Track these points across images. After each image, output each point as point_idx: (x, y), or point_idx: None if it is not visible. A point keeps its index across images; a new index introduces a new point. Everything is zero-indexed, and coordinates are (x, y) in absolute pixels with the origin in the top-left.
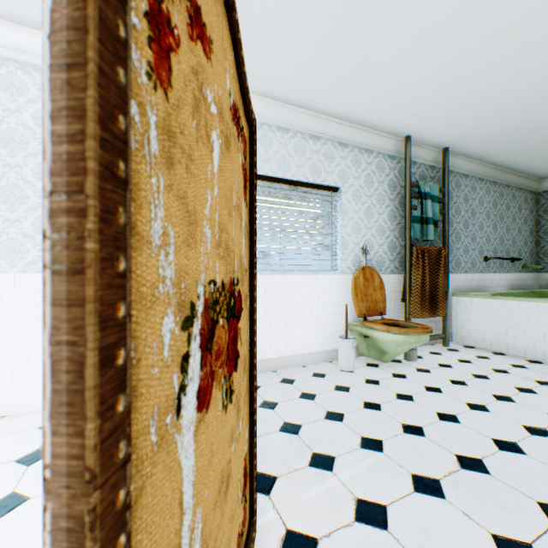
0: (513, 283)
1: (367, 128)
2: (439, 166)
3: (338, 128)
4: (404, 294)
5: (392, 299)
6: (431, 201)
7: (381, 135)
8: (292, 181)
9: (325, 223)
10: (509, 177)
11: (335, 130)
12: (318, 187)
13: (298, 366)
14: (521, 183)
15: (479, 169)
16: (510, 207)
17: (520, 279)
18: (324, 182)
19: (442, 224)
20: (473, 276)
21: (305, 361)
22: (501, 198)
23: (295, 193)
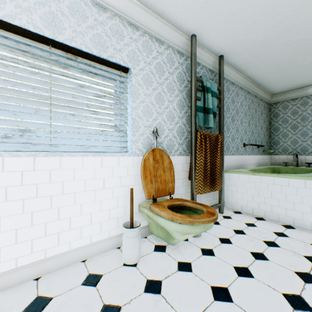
0: (258, 162)
1: (158, 15)
2: (216, 71)
3: (127, 4)
4: (191, 174)
5: (181, 177)
6: (211, 96)
7: (171, 27)
8: (67, 47)
9: (114, 103)
10: (257, 90)
11: (123, 5)
12: (104, 62)
13: (76, 262)
14: (262, 96)
15: (241, 81)
16: (257, 111)
17: (261, 159)
18: (112, 59)
19: (218, 116)
20: (237, 157)
21: (86, 254)
22: (252, 104)
23: (74, 63)
